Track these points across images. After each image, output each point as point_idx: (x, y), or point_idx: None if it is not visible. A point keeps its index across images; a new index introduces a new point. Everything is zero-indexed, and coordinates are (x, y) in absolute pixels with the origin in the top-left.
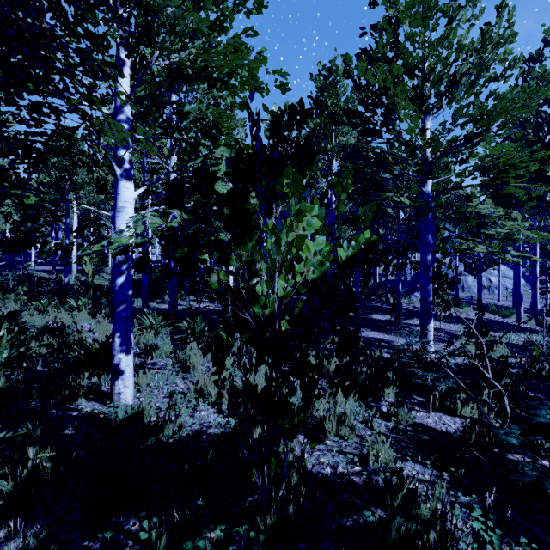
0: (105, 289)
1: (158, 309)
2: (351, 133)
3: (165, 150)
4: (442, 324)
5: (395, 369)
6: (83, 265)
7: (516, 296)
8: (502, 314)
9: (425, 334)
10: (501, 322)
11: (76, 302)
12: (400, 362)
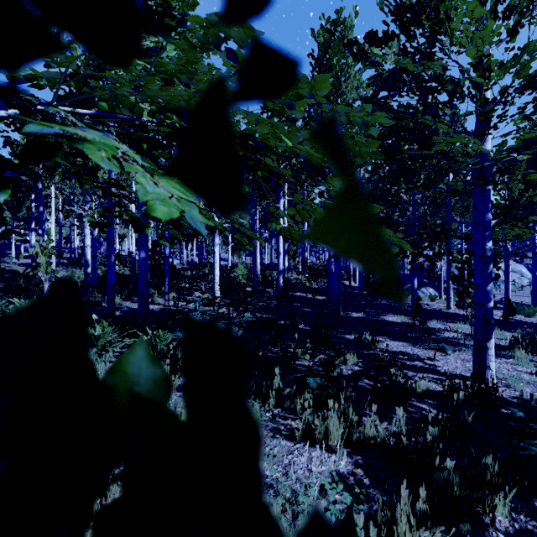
0: (79, 284)
1: (130, 310)
2: (390, 44)
3: (78, 53)
4: (469, 328)
5: (469, 426)
6: (34, 257)
7: (535, 292)
8: (525, 312)
9: (484, 354)
10: (531, 324)
11: (21, 302)
12: (457, 401)
